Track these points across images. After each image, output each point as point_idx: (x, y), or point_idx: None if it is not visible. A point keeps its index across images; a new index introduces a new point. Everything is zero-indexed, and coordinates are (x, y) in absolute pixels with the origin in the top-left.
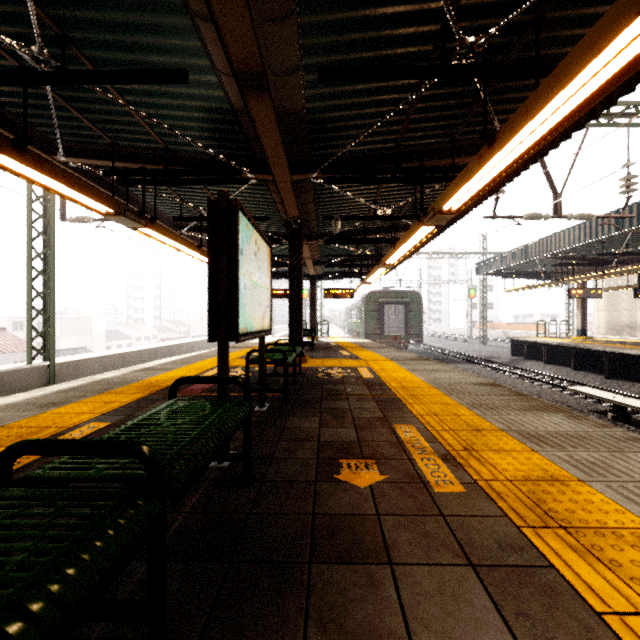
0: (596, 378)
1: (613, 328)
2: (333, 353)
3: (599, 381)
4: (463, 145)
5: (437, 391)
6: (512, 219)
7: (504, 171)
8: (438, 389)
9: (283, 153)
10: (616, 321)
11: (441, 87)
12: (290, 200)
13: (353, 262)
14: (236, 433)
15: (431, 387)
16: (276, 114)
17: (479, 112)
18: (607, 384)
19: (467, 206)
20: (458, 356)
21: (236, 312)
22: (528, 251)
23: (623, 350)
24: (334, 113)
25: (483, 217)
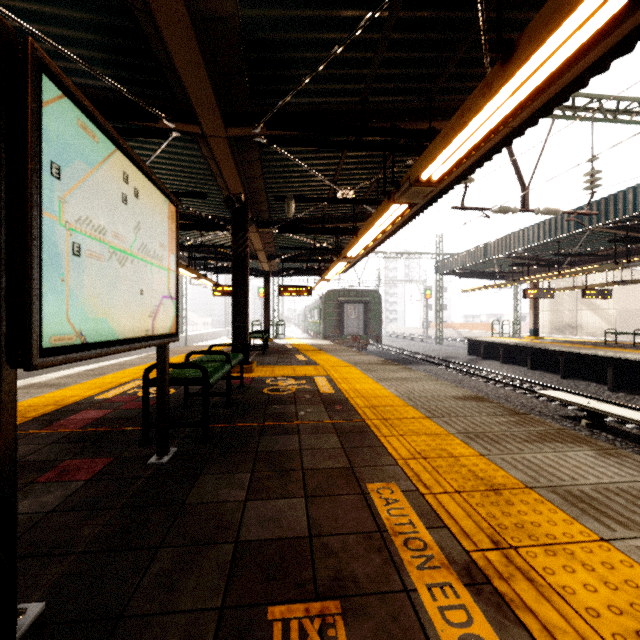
0: (553, 378)
1: (556, 327)
2: (287, 358)
3: (556, 381)
4: (441, 107)
5: (415, 411)
6: (481, 211)
7: (514, 112)
8: (415, 408)
9: (209, 84)
10: (559, 321)
11: (424, 6)
12: (229, 167)
13: (311, 257)
14: (85, 528)
15: (406, 405)
16: (194, 17)
17: (465, 58)
18: (564, 384)
19: (436, 192)
20: (418, 357)
21: (25, 299)
22: (487, 250)
23: (579, 350)
24: (280, 33)
25: (451, 207)
